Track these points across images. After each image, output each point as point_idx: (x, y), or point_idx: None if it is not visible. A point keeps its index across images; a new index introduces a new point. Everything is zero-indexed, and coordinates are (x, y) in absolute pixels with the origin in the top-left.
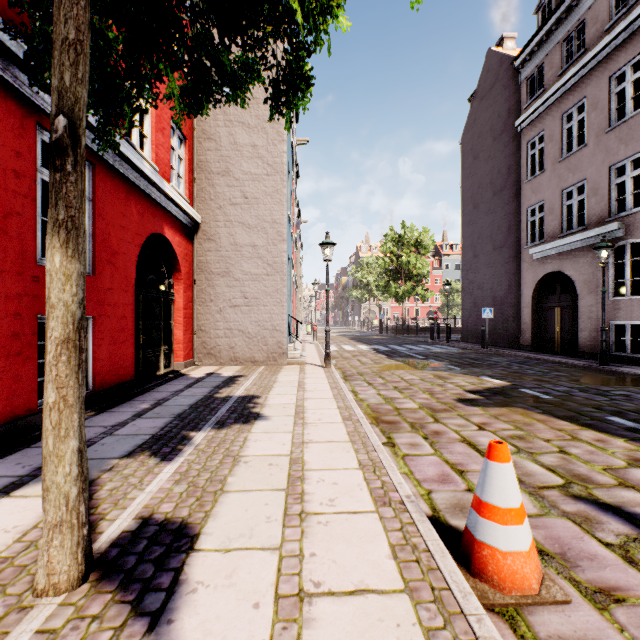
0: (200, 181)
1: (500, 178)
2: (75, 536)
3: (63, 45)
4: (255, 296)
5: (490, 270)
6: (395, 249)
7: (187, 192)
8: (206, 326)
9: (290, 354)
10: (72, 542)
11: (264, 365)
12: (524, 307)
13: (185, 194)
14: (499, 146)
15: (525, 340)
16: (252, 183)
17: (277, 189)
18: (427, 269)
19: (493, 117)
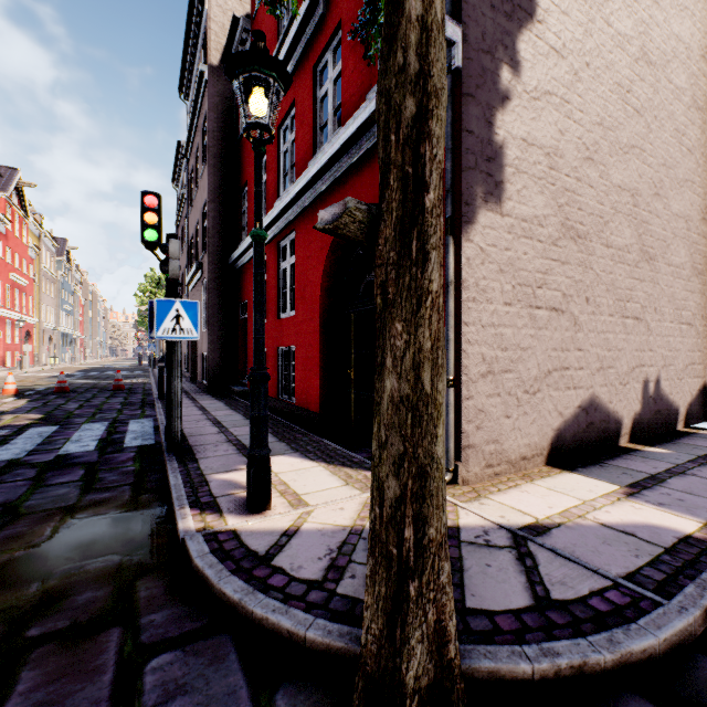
0: None
1: None
2: None
3: None
4: None
5: None
6: (153, 290)
7: None
8: None
9: None
10: None
11: None
12: None
13: None
14: None
15: None
16: None
17: None
18: None
19: None
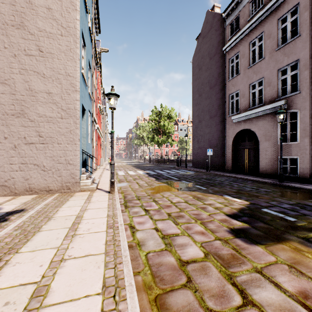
0: None
1: (214, 79)
2: None
3: None
4: (50, 135)
5: (208, 129)
6: (157, 118)
7: None
8: None
9: (82, 183)
10: None
11: (58, 193)
12: (228, 149)
13: None
14: (213, 62)
15: (228, 166)
16: (47, 39)
17: (70, 48)
18: (173, 129)
19: (210, 47)
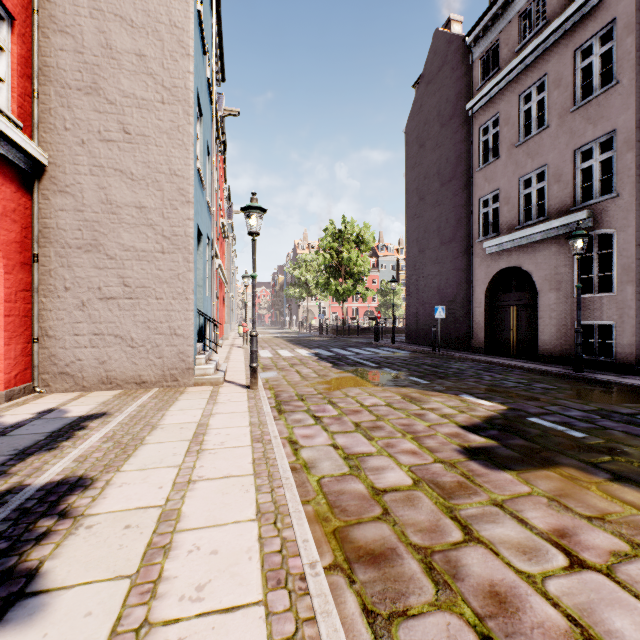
0: (46, 97)
1: (449, 167)
2: None
3: None
4: (142, 283)
5: (438, 266)
6: (335, 244)
7: (16, 108)
8: (57, 329)
9: (199, 369)
10: None
11: (157, 388)
12: (476, 306)
13: (12, 110)
14: (448, 133)
15: (477, 342)
16: (137, 111)
17: (178, 125)
18: (368, 267)
19: (441, 102)
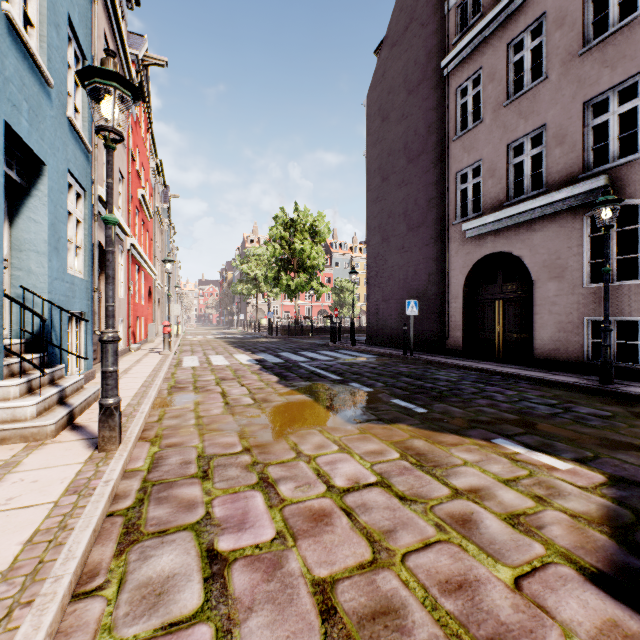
0: None
1: (418, 140)
2: None
3: None
4: None
5: (404, 256)
6: (287, 234)
7: None
8: None
9: None
10: None
11: None
12: (453, 300)
13: None
14: (416, 100)
15: (454, 343)
16: None
17: None
18: (322, 261)
19: (408, 65)
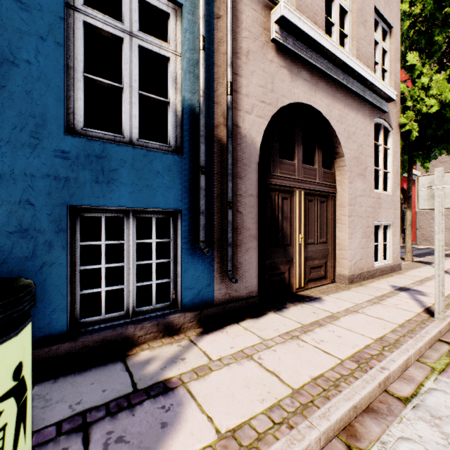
0: None
1: None
2: (411, 254)
3: (409, 180)
4: None
5: None
6: None
7: None
8: (423, 226)
9: None
10: (410, 255)
11: None
12: None
13: None
14: None
15: None
16: None
17: None
18: None
19: None
